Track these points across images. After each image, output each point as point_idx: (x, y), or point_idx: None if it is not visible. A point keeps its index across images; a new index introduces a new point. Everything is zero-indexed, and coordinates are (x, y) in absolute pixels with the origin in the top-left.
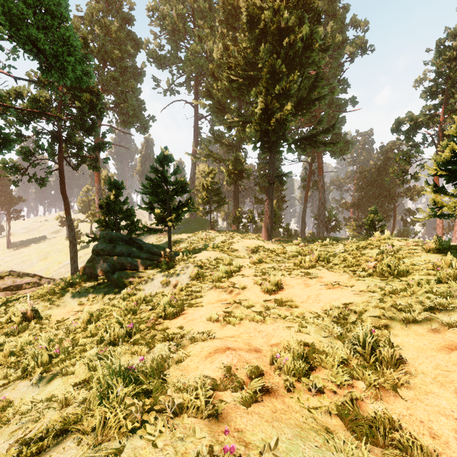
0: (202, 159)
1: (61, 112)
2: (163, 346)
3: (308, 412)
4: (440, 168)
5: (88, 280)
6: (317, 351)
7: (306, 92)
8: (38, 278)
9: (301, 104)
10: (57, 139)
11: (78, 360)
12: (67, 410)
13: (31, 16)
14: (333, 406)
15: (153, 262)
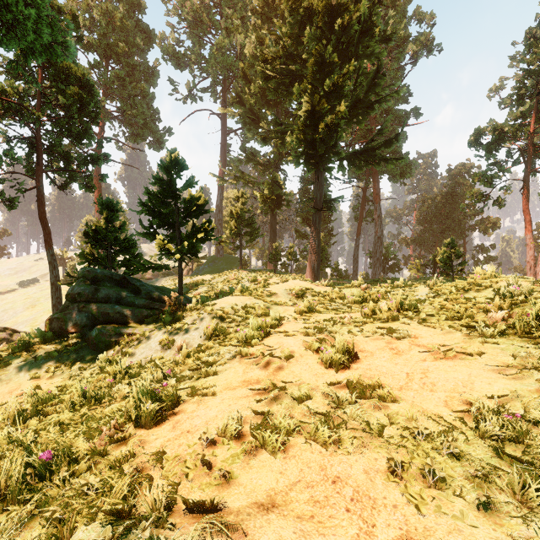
0: (231, 182)
1: (40, 111)
2: None
3: None
4: None
5: (55, 338)
6: None
7: (364, 91)
8: (9, 332)
9: (357, 108)
10: (34, 147)
11: None
12: None
13: None
14: None
15: (154, 311)
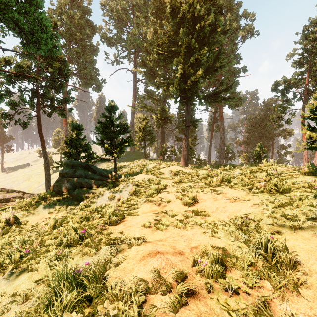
0: (139, 110)
1: (38, 75)
2: (107, 248)
3: (228, 315)
4: (312, 113)
5: (56, 195)
6: (228, 254)
7: (212, 62)
8: (22, 193)
9: (208, 71)
10: (35, 94)
11: (42, 258)
12: (27, 304)
13: (14, 4)
14: (248, 307)
15: (103, 182)
